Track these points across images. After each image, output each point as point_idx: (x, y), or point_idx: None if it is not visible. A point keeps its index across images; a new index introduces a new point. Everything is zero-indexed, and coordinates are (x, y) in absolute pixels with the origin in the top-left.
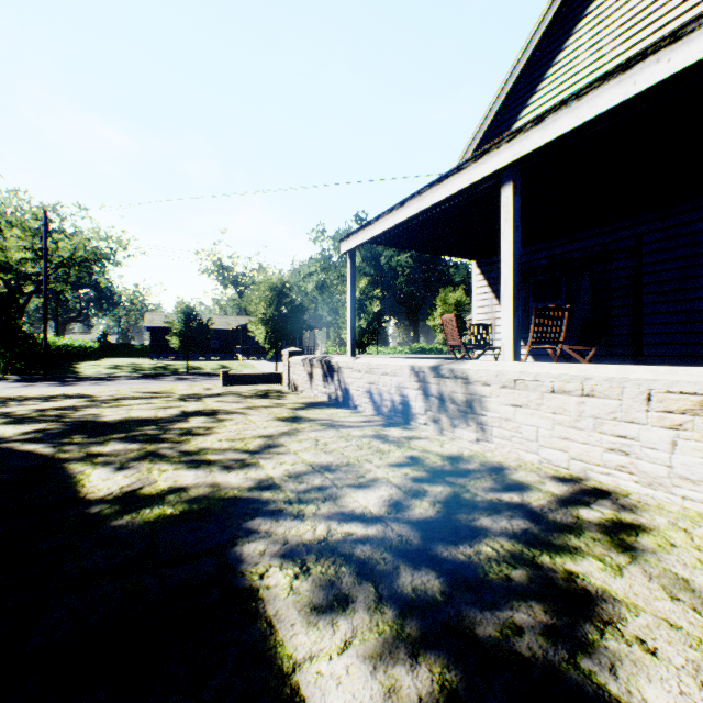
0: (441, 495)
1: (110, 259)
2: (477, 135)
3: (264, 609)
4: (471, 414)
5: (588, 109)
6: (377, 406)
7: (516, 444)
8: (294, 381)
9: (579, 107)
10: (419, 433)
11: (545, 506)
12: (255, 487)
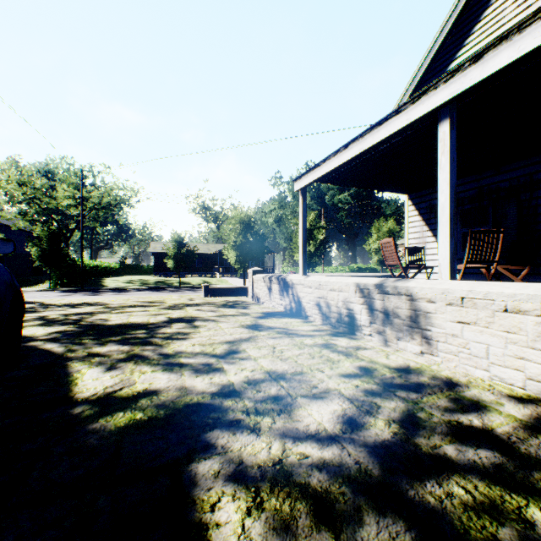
0: (394, 413)
1: (126, 204)
2: (409, 88)
3: None
4: (415, 328)
5: (530, 39)
6: (325, 317)
7: (464, 359)
8: (257, 294)
9: (521, 39)
10: (364, 343)
11: (512, 435)
12: (217, 393)
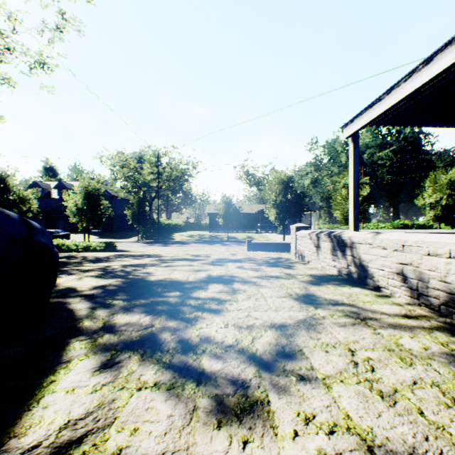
0: None
1: (188, 175)
2: None
3: None
4: None
5: None
6: (415, 294)
7: None
8: (301, 252)
9: None
10: None
11: None
12: None
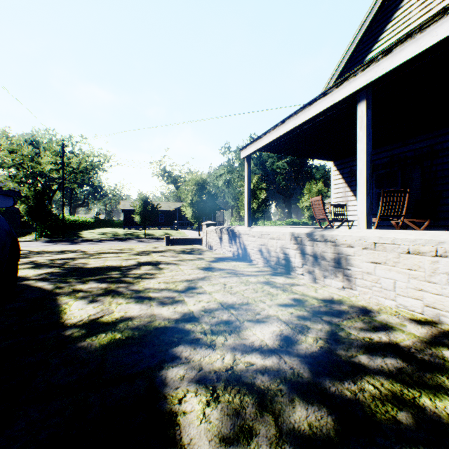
0: (321, 333)
1: (100, 168)
2: (334, 75)
3: (180, 436)
4: (338, 268)
5: (429, 38)
6: (266, 261)
7: (376, 292)
8: (210, 243)
9: (422, 37)
10: (297, 281)
11: (411, 347)
12: (180, 319)
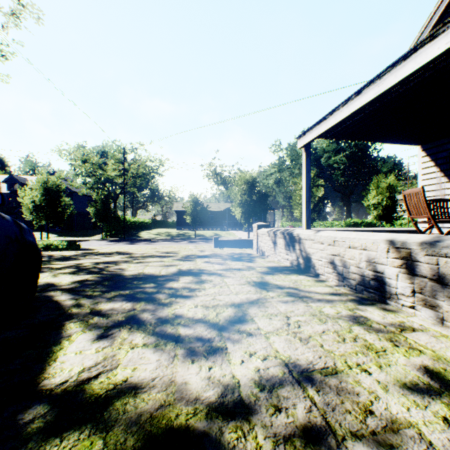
0: None
1: (155, 172)
2: (423, 33)
3: None
4: None
5: None
6: (341, 278)
7: None
8: (261, 248)
9: None
10: (406, 319)
11: None
12: (215, 405)
